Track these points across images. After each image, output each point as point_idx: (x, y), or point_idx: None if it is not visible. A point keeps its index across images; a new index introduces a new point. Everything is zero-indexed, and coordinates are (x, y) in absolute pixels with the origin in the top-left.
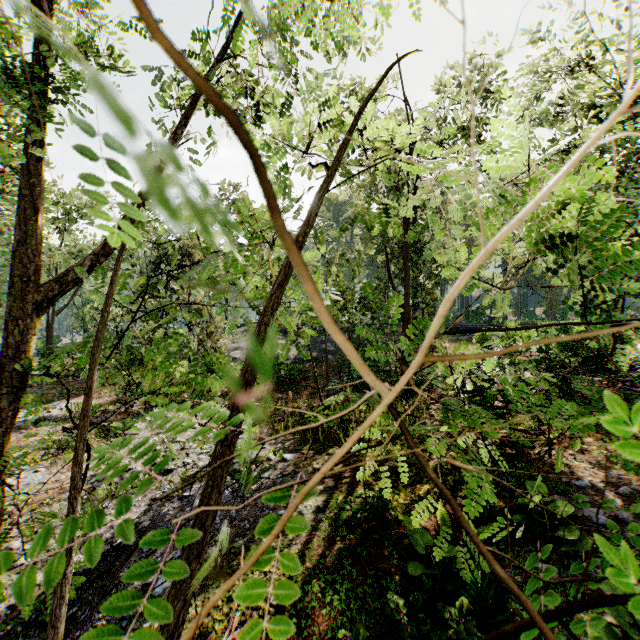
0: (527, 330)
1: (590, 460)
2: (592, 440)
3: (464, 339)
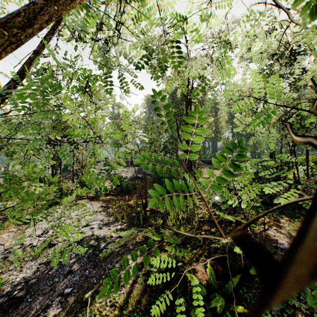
0: (245, 163)
1: (285, 232)
2: (284, 221)
3: (214, 167)
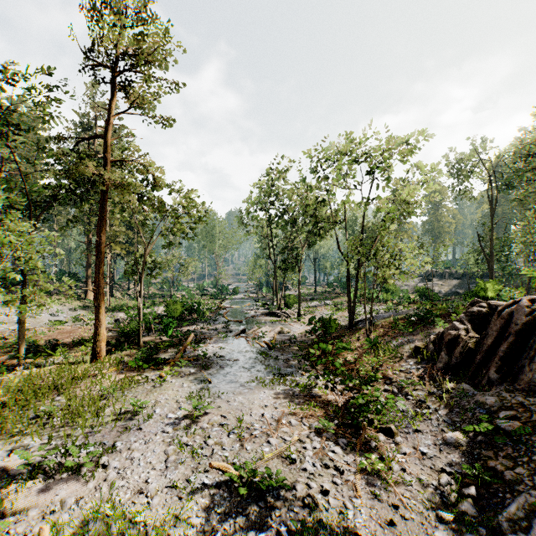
0: None
1: None
2: None
3: None
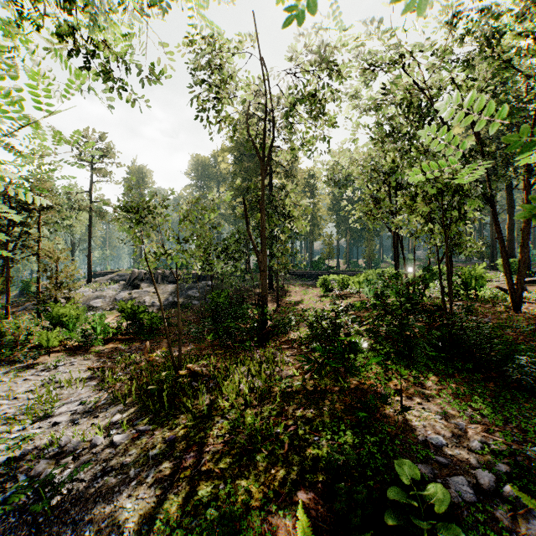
0: (357, 276)
1: (436, 408)
2: (431, 383)
3: (310, 284)
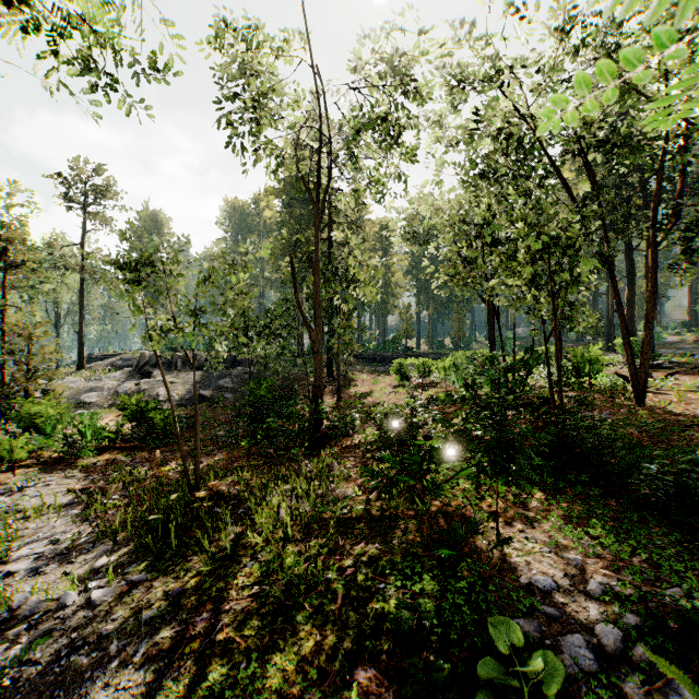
0: (442, 360)
1: (544, 537)
2: (537, 502)
3: (382, 370)
